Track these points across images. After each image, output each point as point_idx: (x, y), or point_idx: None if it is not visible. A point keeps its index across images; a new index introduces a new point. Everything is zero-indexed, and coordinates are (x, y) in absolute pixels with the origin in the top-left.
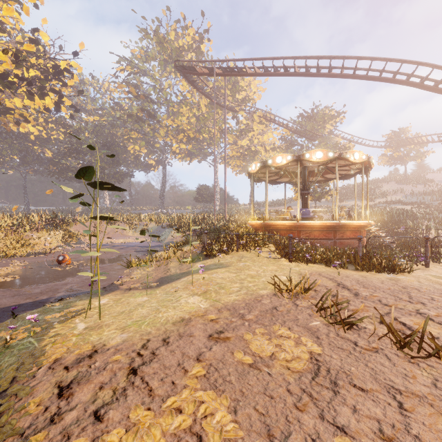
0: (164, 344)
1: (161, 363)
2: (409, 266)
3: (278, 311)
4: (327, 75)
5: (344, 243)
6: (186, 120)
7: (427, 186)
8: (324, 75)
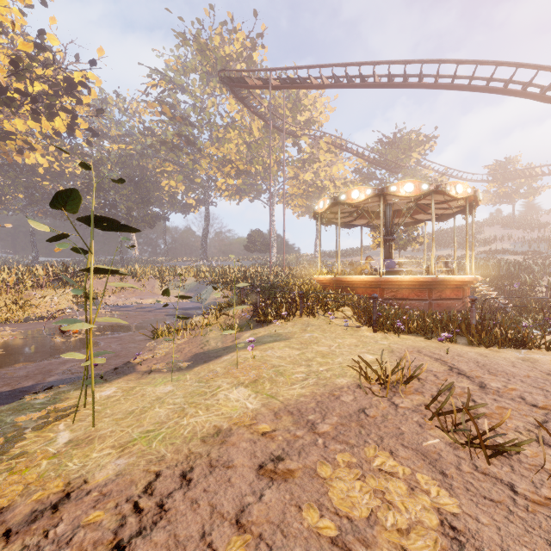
0: (181, 485)
1: (171, 532)
2: (548, 341)
3: (368, 416)
4: (417, 86)
5: (442, 305)
6: (235, 148)
7: (542, 231)
8: (413, 86)
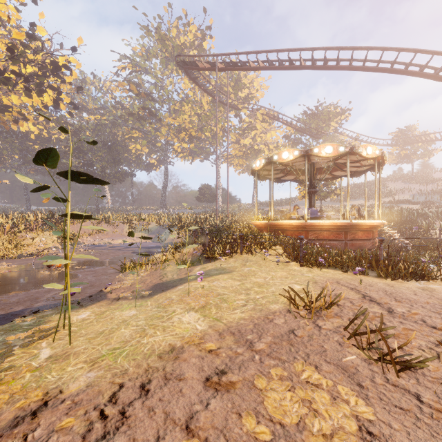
0: (141, 395)
1: (130, 436)
2: None
3: (297, 336)
4: (335, 68)
5: (355, 244)
6: (188, 118)
7: (435, 185)
8: (332, 68)
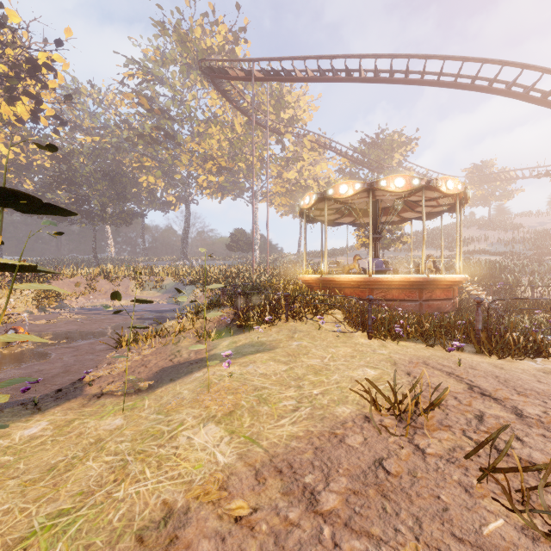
0: None
1: None
2: None
3: (390, 473)
4: (403, 81)
5: (432, 306)
6: (216, 144)
7: (516, 233)
8: (400, 81)
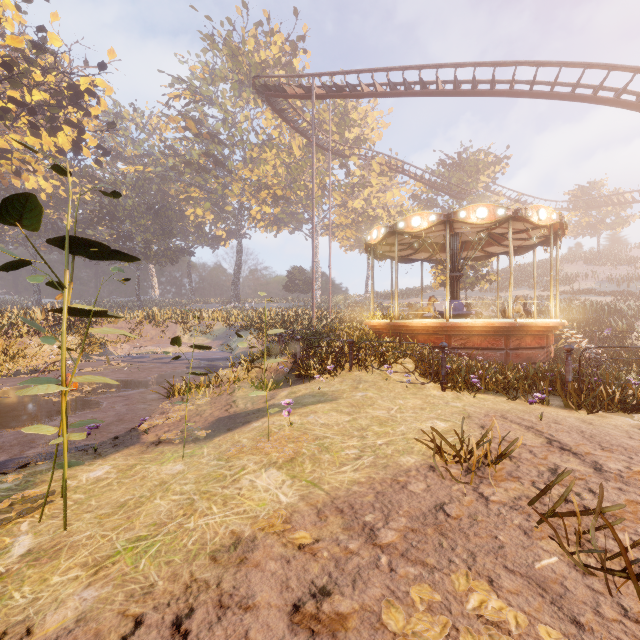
0: None
1: None
2: None
3: (450, 516)
4: (489, 93)
5: (521, 355)
6: (272, 170)
7: (632, 268)
8: (484, 93)
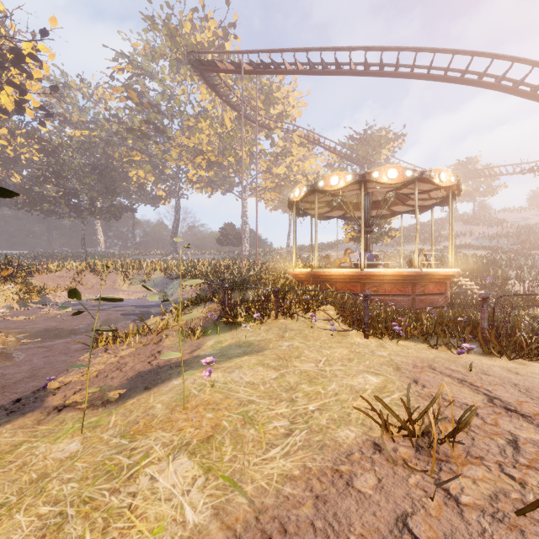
0: None
1: None
2: None
3: None
4: (393, 74)
5: (425, 300)
6: (206, 138)
7: (499, 228)
8: (390, 74)
